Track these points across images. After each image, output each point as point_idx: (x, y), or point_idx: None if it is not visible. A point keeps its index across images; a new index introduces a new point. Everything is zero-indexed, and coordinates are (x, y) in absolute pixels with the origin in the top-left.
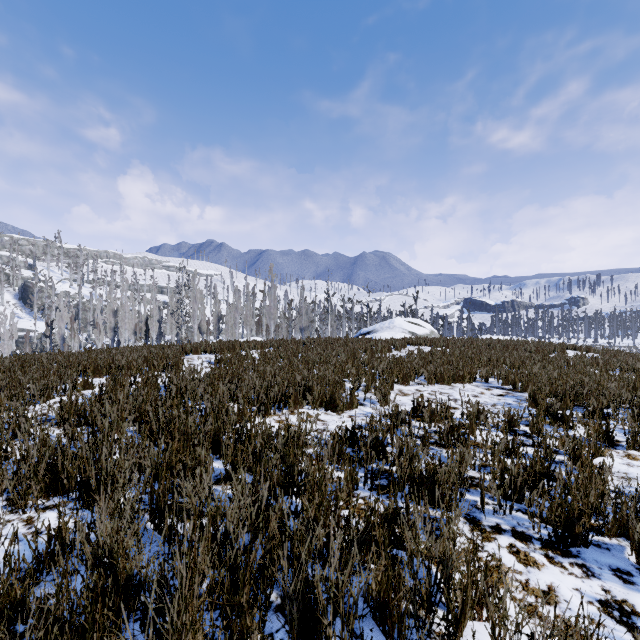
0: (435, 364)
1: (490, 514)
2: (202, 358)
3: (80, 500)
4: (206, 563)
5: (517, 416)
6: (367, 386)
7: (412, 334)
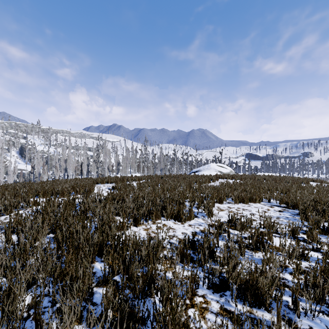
0: (237, 191)
1: (301, 316)
2: (105, 186)
3: None
4: None
5: (298, 228)
6: (199, 205)
7: (220, 172)
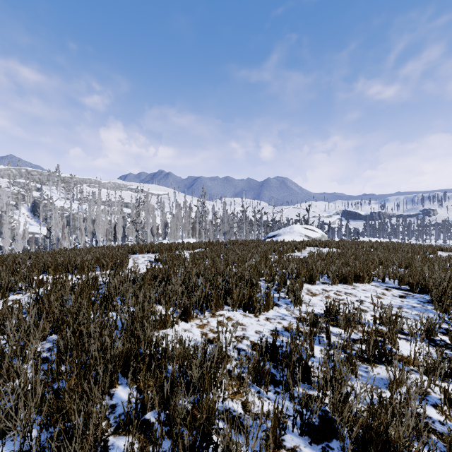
0: (336, 265)
1: None
2: (145, 257)
3: None
4: None
5: (435, 325)
6: (280, 286)
7: (307, 237)
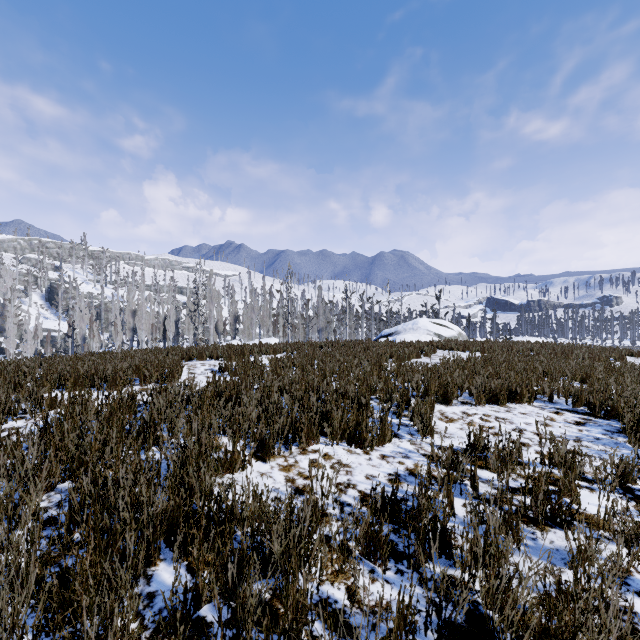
0: (481, 377)
1: None
2: (205, 365)
3: None
4: None
5: (633, 468)
6: (400, 408)
7: (438, 336)
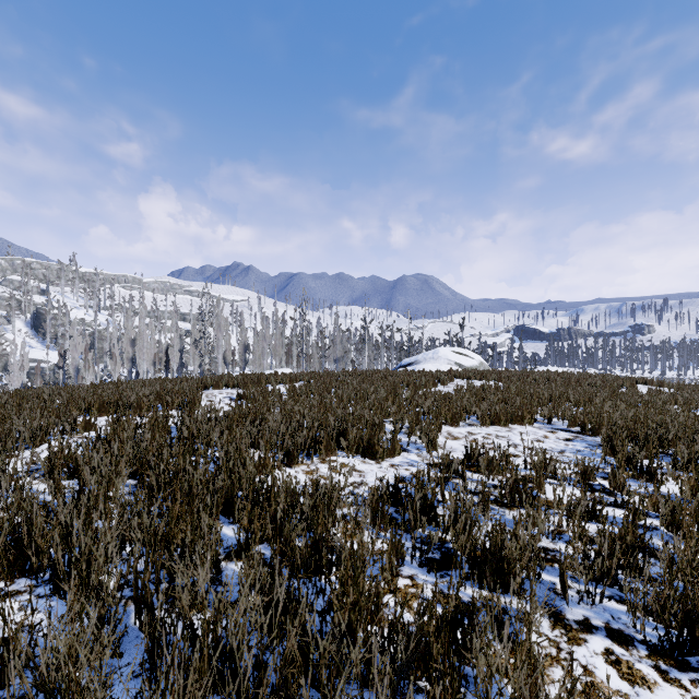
0: (489, 402)
1: (574, 603)
2: (223, 394)
3: (50, 585)
4: None
5: (593, 467)
6: (411, 428)
7: (459, 366)
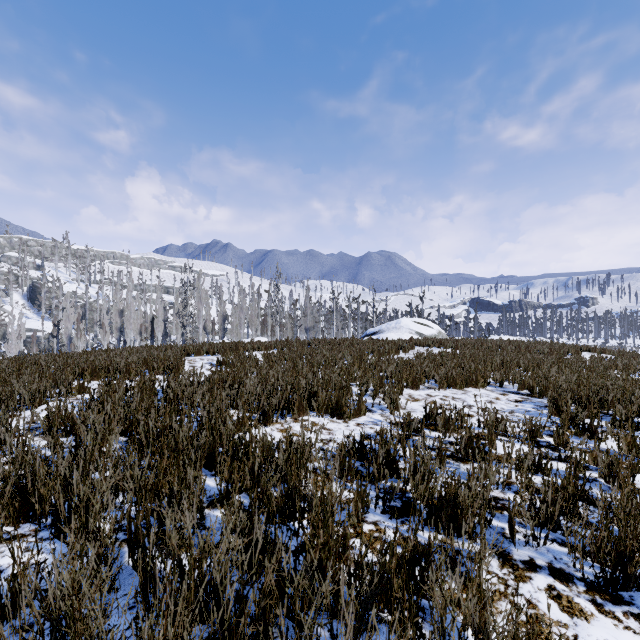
0: (446, 367)
1: (521, 545)
2: (204, 360)
3: (52, 529)
4: (185, 626)
5: (540, 426)
6: (375, 391)
7: (419, 335)
